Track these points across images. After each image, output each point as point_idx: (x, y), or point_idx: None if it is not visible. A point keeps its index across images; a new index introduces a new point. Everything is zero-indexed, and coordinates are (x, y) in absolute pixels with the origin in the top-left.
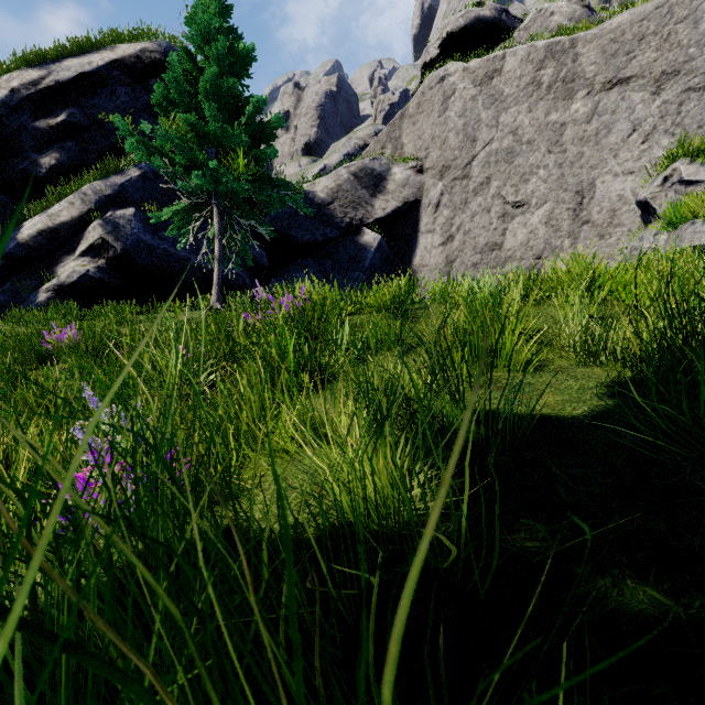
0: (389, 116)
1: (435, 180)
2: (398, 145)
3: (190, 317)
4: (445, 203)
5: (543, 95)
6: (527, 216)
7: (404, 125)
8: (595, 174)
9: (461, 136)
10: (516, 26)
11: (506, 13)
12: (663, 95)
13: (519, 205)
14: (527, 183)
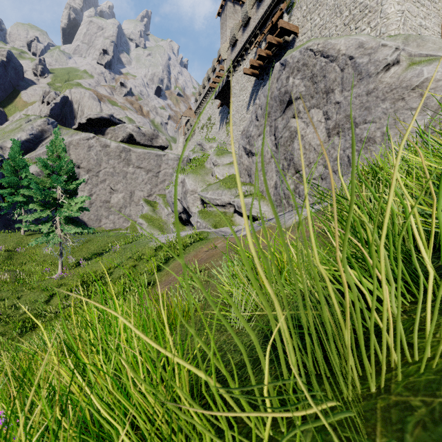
0: (54, 109)
1: (85, 173)
2: (68, 153)
3: (14, 237)
4: (89, 182)
5: (122, 161)
6: (118, 194)
7: (71, 147)
8: (135, 189)
9: (95, 161)
10: (116, 121)
11: (113, 117)
12: (149, 175)
13: (115, 191)
14: (117, 185)
